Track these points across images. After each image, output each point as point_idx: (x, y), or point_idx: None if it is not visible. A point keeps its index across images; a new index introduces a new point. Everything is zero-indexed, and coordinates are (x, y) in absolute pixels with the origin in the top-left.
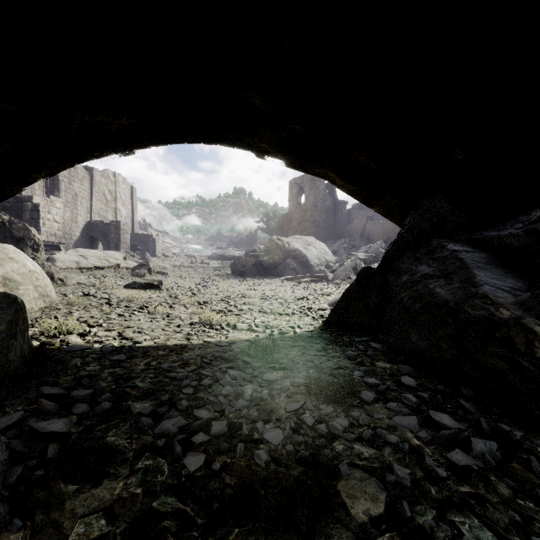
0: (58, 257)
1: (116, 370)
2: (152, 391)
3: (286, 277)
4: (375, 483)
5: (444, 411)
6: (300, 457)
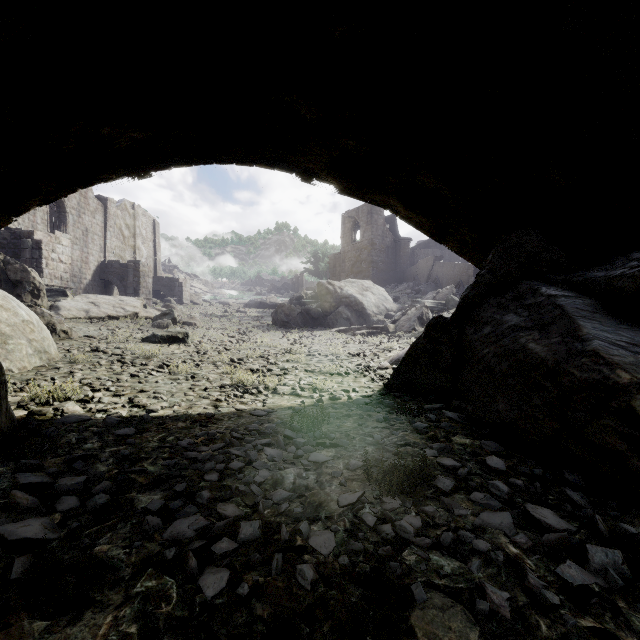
0: (63, 305)
1: (121, 449)
2: (165, 477)
3: (338, 328)
4: (462, 614)
5: (545, 504)
6: (359, 574)
